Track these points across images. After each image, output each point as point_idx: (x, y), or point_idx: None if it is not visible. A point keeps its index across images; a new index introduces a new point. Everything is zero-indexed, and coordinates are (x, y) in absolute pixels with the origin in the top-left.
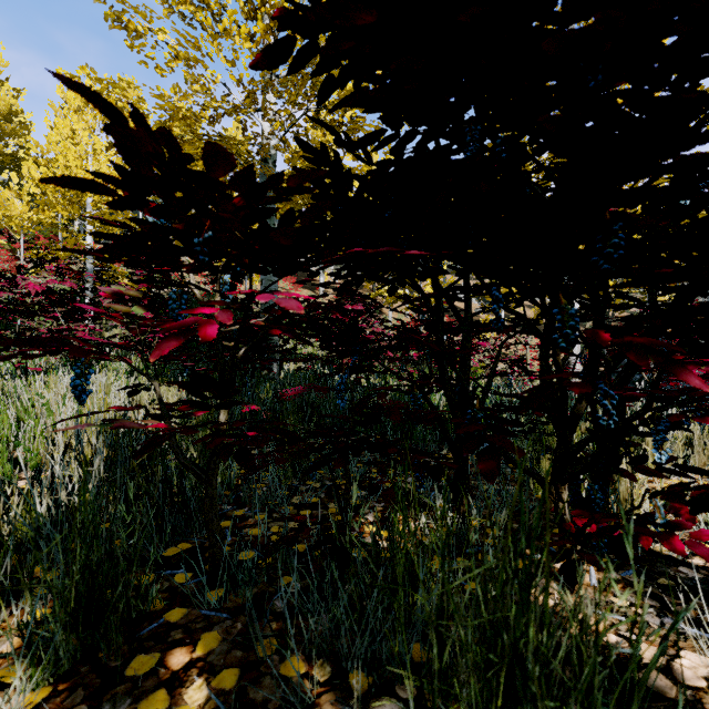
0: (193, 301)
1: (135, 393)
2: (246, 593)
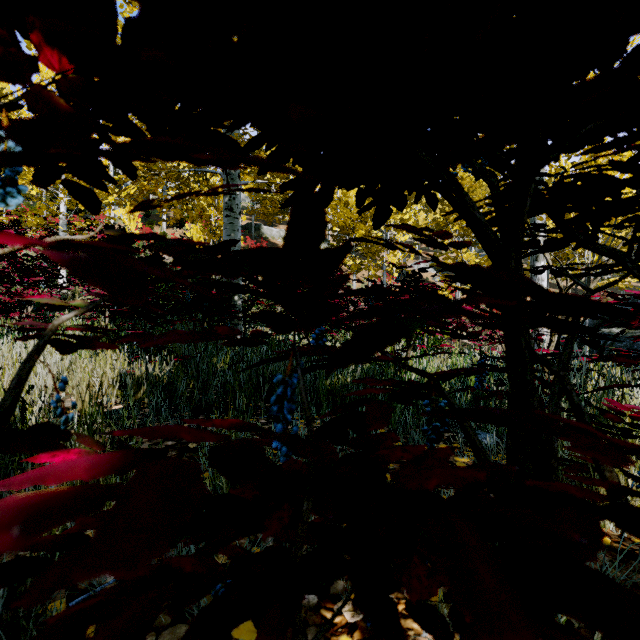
0: None
1: None
2: None
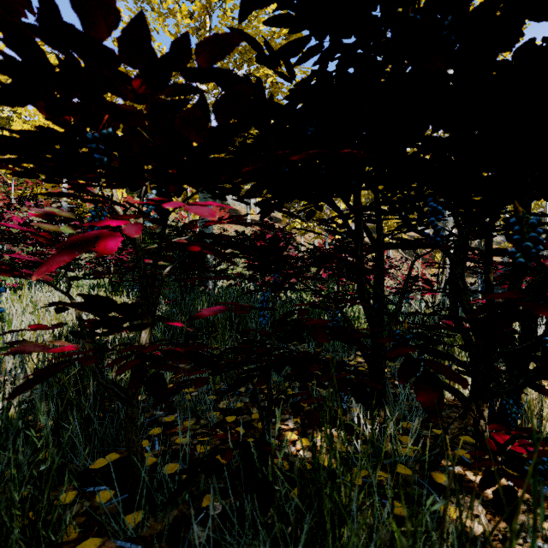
0: (147, 232)
1: (63, 310)
2: (154, 544)
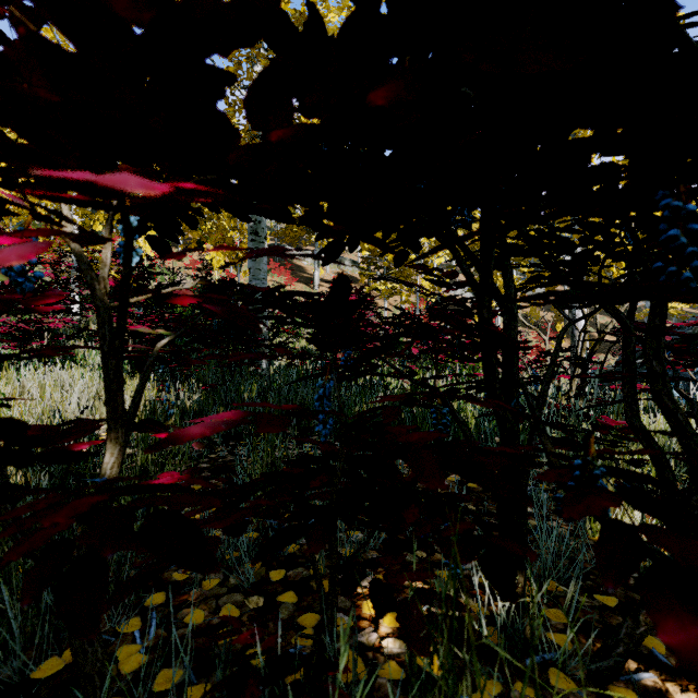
0: None
1: None
2: None
